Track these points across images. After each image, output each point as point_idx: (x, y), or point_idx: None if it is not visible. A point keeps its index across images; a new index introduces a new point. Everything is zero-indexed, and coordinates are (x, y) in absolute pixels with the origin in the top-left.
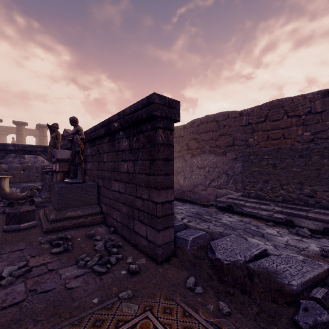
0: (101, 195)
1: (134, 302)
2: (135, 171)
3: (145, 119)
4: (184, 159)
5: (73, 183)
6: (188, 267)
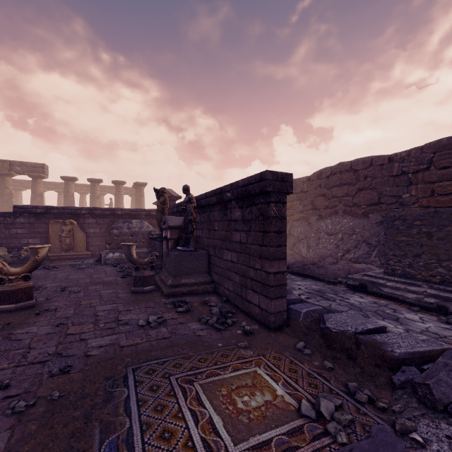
0: (212, 264)
1: (250, 350)
2: (248, 241)
3: (258, 193)
4: (308, 222)
5: (186, 251)
6: (299, 335)
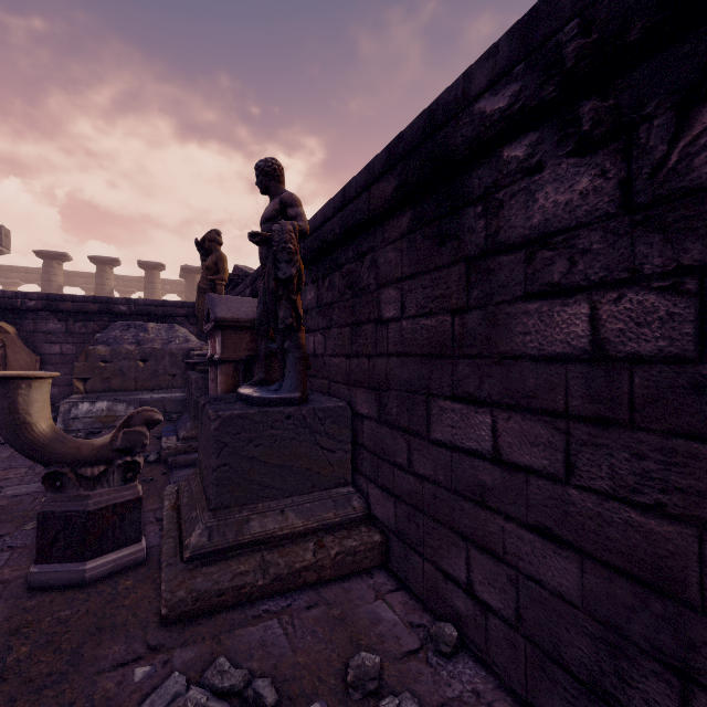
0: (367, 451)
1: None
2: None
3: None
4: None
5: (270, 404)
6: None
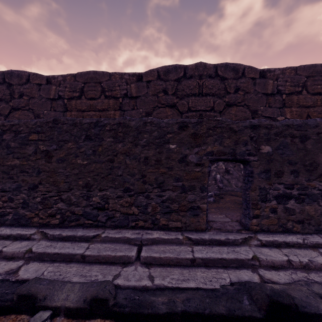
0: None
1: None
2: None
3: None
4: None
5: None
6: None
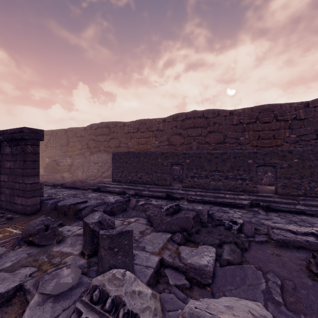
0: None
1: (6, 224)
2: (15, 167)
3: (19, 139)
4: (85, 156)
5: None
6: (45, 213)
